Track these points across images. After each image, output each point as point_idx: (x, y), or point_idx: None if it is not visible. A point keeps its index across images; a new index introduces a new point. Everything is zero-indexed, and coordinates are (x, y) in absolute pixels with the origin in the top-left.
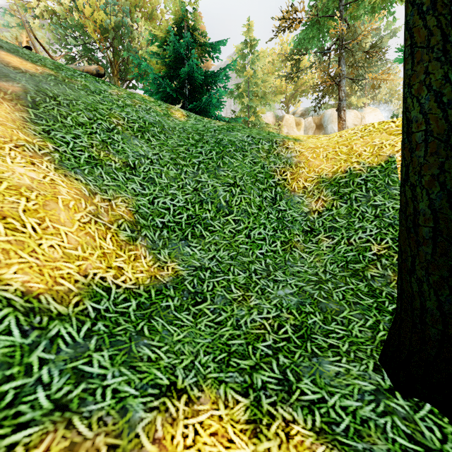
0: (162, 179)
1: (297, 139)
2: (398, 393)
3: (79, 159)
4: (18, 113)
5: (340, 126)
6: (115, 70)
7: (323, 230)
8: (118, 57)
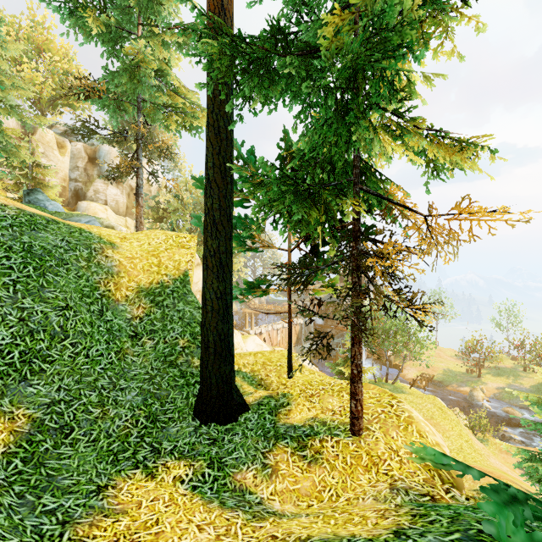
0: None
1: (113, 243)
2: (203, 425)
3: None
4: None
5: (138, 211)
6: None
7: (145, 333)
8: None
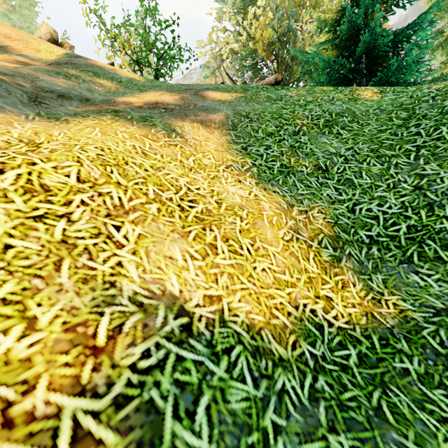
0: (362, 179)
1: None
2: None
3: (272, 170)
4: (224, 137)
5: None
6: None
7: None
8: (282, 65)
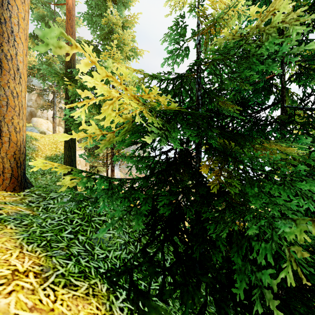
0: None
1: (36, 139)
2: None
3: None
4: None
5: (54, 125)
6: None
7: (48, 173)
8: None
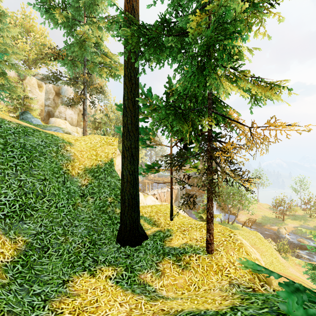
0: None
1: (70, 142)
2: (122, 247)
3: None
4: None
5: (84, 124)
6: None
7: (89, 194)
8: None
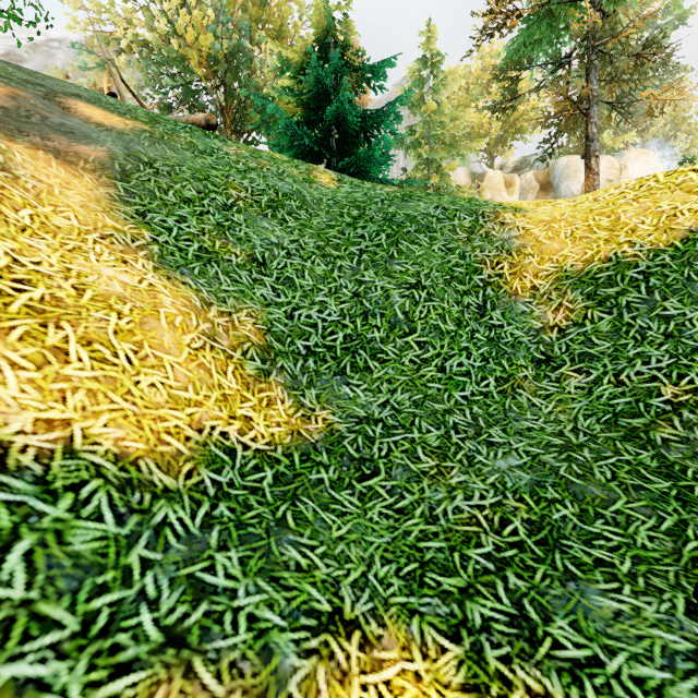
0: (304, 280)
1: (519, 208)
2: None
3: (186, 252)
4: (103, 189)
5: (588, 184)
6: (228, 120)
7: (568, 359)
8: (232, 100)
